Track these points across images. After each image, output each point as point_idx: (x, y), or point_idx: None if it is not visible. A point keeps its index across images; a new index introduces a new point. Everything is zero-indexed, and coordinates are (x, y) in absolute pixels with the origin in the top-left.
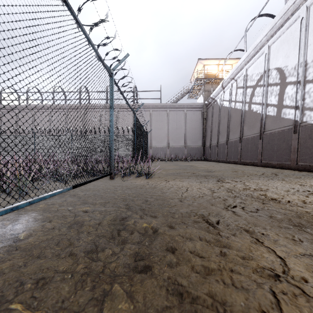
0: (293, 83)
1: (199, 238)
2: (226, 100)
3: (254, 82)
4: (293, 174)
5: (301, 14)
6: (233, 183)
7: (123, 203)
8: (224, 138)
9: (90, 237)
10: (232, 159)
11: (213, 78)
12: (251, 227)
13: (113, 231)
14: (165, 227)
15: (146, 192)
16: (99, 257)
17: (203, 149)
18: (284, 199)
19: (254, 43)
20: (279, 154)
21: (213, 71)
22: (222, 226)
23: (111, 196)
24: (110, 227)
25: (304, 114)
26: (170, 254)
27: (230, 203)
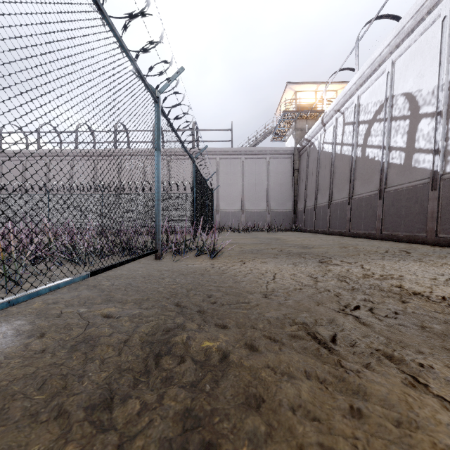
0: (430, 115)
1: (305, 374)
2: (328, 143)
3: (370, 116)
4: (433, 252)
5: (442, 12)
6: (344, 265)
7: (171, 301)
8: (325, 198)
9: (104, 371)
10: (336, 229)
11: (309, 111)
12: (395, 350)
13: (148, 358)
14: (241, 348)
15: (210, 282)
16: (115, 417)
17: (293, 215)
18: (434, 294)
19: (370, 57)
20: (408, 221)
21: (308, 101)
22: (343, 348)
23: (153, 288)
24: (144, 349)
25: (447, 161)
26: (253, 414)
27: (347, 301)
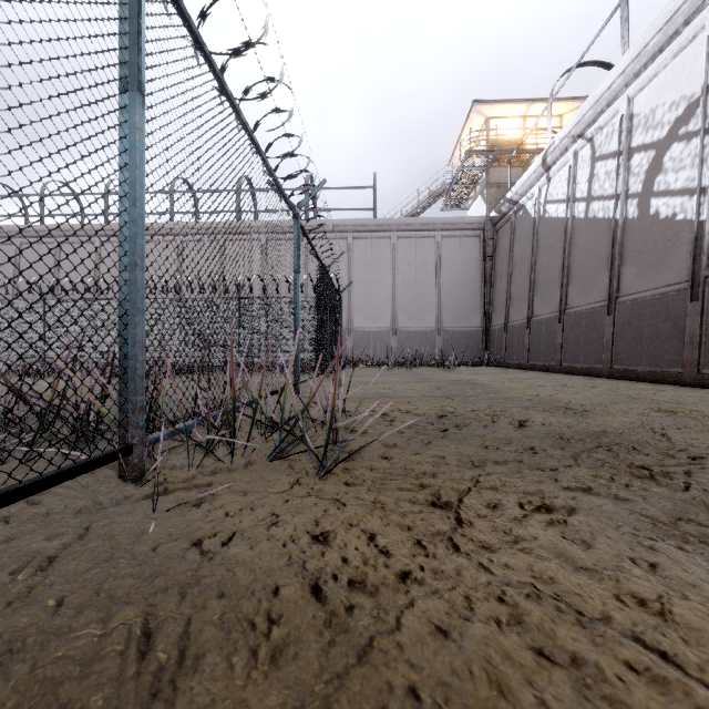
0: None
1: None
2: (557, 201)
3: (661, 131)
4: None
5: None
6: None
7: None
8: (550, 305)
9: None
10: (579, 363)
11: (515, 149)
12: None
13: None
14: None
15: None
16: None
17: (484, 337)
18: None
19: (665, 7)
20: None
21: (509, 137)
22: None
23: None
24: None
25: None
26: None
27: None
